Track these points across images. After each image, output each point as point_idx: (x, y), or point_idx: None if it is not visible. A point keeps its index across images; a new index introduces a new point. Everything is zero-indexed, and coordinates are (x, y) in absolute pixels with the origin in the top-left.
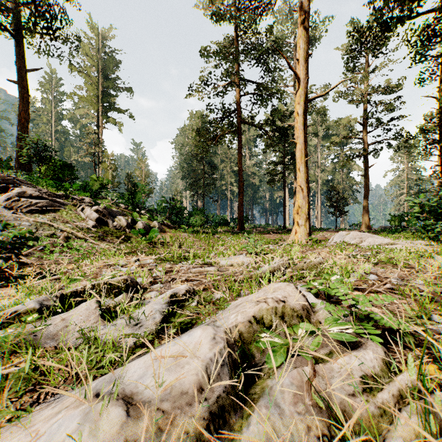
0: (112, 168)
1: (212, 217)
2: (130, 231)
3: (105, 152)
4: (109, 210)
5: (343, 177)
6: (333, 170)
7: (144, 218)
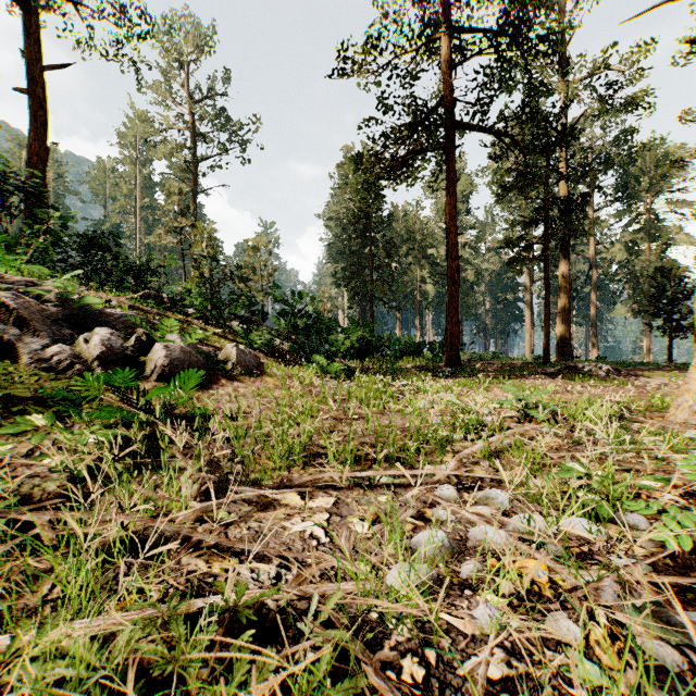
0: (209, 253)
1: (388, 340)
2: (109, 375)
3: (198, 225)
4: (80, 309)
5: (651, 259)
6: (628, 248)
7: (195, 335)
